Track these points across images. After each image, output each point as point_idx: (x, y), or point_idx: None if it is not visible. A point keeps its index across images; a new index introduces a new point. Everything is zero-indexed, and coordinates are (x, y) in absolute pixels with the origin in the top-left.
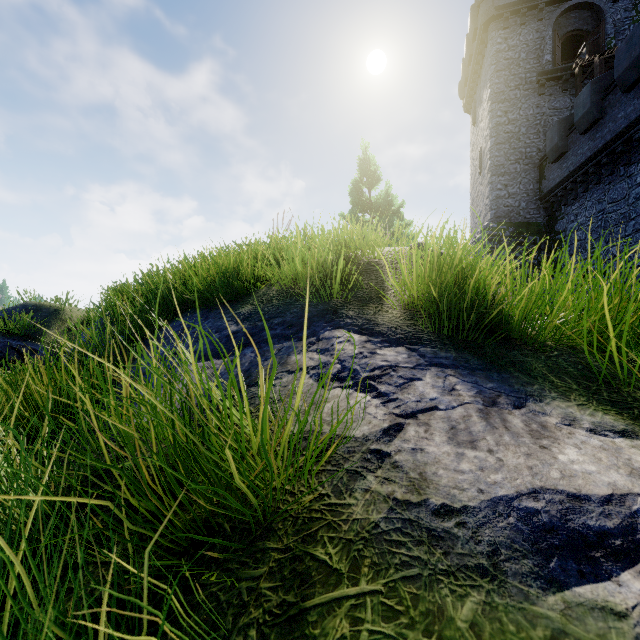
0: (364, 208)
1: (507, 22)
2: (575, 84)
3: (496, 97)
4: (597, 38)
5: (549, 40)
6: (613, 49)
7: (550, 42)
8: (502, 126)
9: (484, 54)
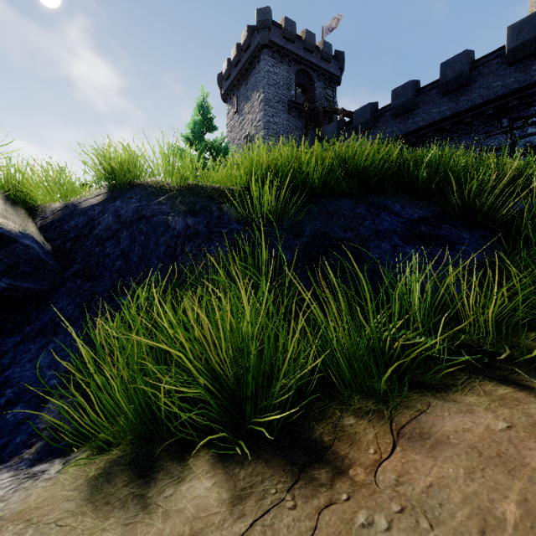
0: None
1: (274, 55)
2: (305, 117)
3: (268, 102)
4: (312, 96)
5: (294, 82)
6: (332, 108)
7: (294, 84)
8: (271, 124)
9: (255, 66)
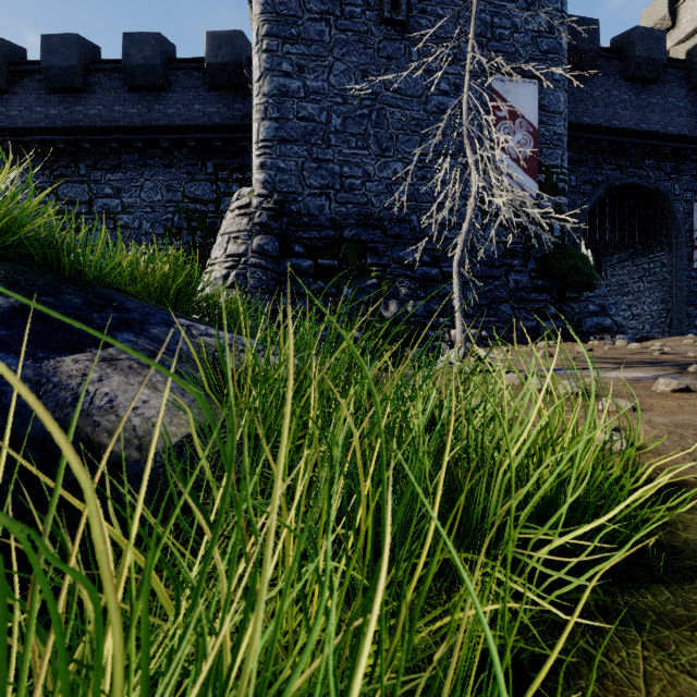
0: None
1: None
2: None
3: None
4: None
5: None
6: None
7: None
8: None
9: None
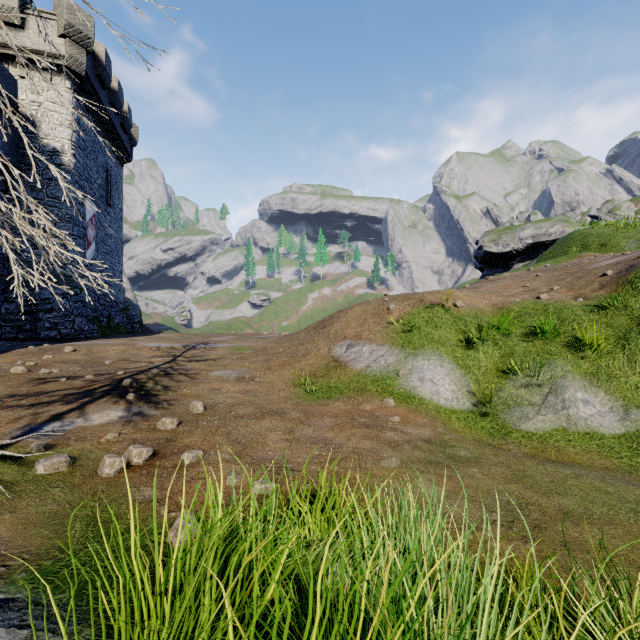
0: None
1: None
2: None
3: None
4: None
5: None
6: None
7: None
8: None
9: None
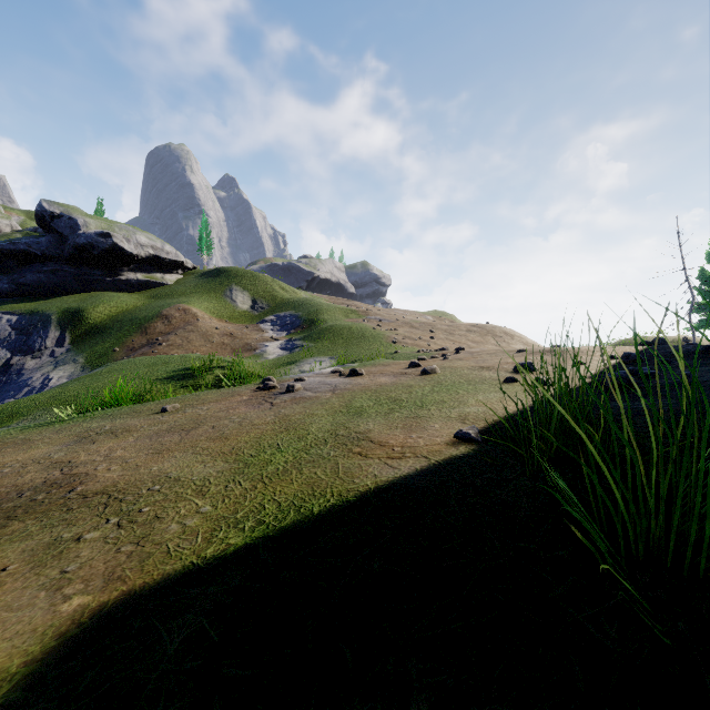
0: (709, 284)
1: None
2: None
3: None
4: None
5: None
6: None
7: None
8: None
9: None
